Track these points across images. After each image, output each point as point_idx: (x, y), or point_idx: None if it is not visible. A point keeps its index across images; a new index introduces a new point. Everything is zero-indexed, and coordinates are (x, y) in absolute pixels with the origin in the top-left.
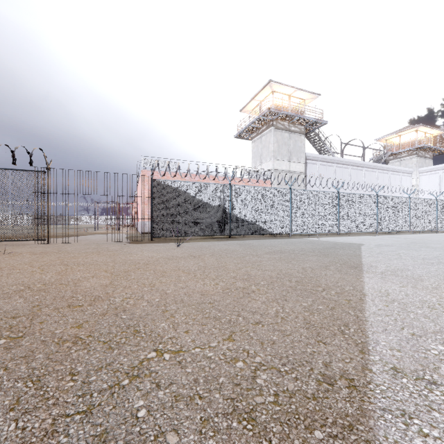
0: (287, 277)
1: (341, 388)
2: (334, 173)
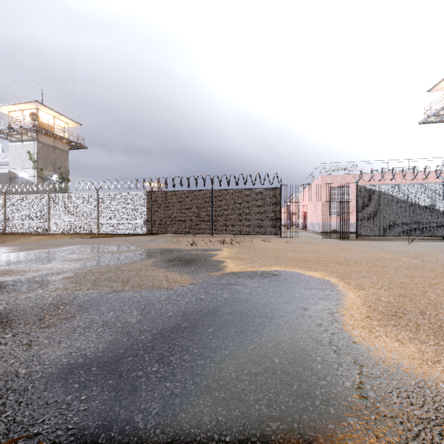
0: None
1: None
2: None
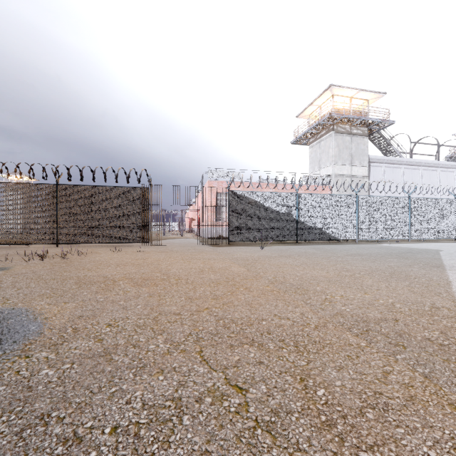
0: (379, 270)
1: (443, 310)
2: (401, 176)
